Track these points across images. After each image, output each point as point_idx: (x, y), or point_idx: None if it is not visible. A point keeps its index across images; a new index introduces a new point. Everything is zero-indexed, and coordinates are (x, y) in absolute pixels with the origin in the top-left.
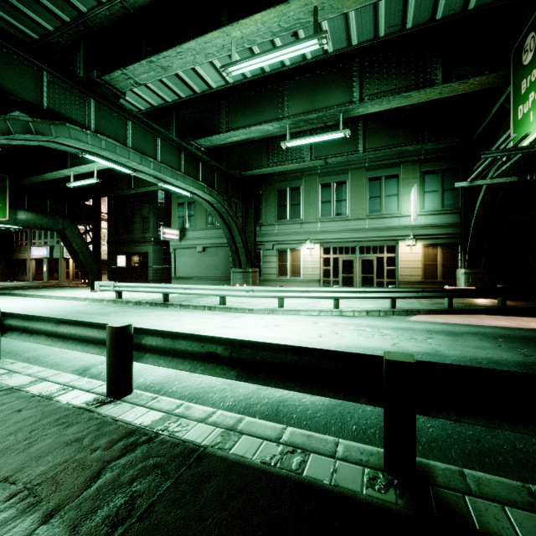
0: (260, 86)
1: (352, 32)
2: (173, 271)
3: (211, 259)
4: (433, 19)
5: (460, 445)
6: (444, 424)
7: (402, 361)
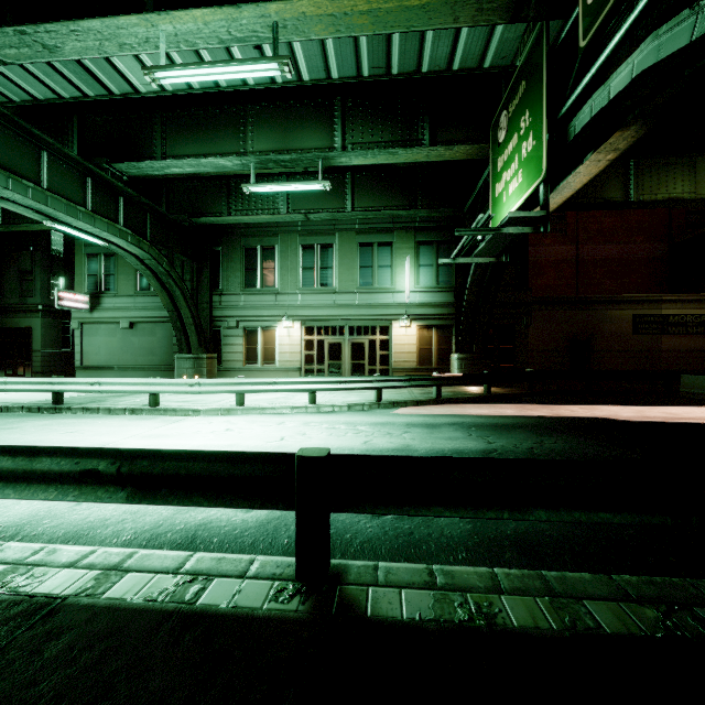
0: (214, 104)
1: (331, 62)
2: (79, 358)
3: (144, 339)
4: (419, 71)
5: (392, 540)
6: (385, 522)
7: (312, 456)
